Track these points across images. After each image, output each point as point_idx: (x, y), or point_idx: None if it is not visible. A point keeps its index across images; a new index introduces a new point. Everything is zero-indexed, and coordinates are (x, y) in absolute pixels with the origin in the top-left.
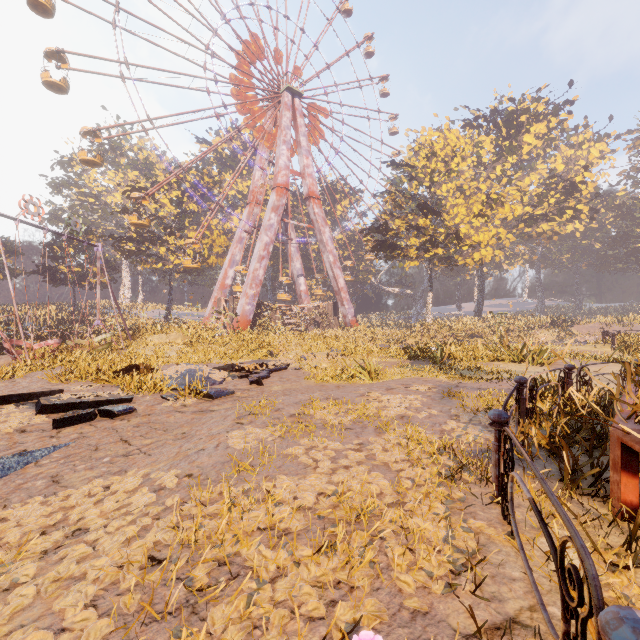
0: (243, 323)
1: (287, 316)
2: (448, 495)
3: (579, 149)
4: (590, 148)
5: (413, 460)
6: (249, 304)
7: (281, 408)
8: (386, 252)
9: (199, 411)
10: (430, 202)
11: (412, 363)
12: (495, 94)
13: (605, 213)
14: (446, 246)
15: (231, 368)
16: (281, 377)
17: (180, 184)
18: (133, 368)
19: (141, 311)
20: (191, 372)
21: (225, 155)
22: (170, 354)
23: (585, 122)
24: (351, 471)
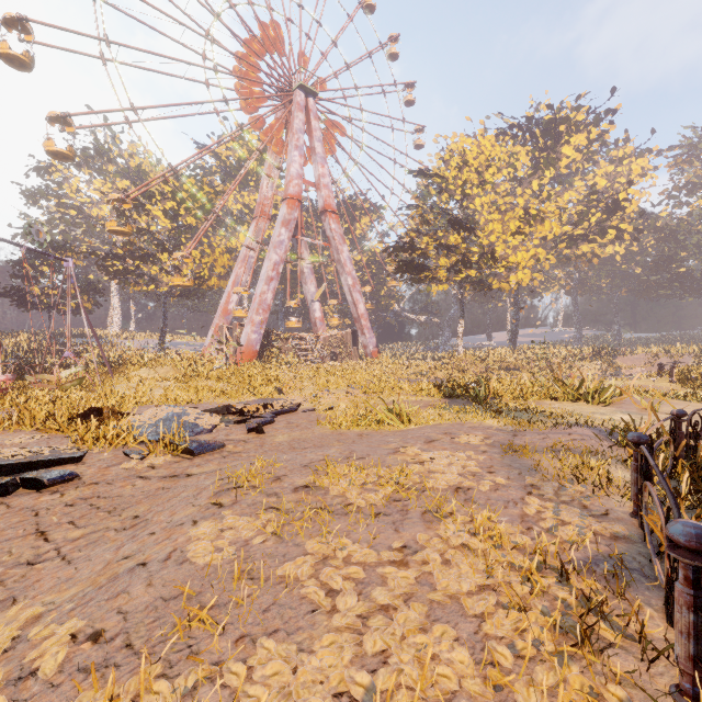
0: (248, 354)
1: (300, 346)
2: (594, 693)
3: (619, 165)
4: (631, 164)
5: (496, 584)
6: (255, 332)
7: (282, 475)
8: (412, 274)
9: (170, 476)
10: (461, 218)
11: (449, 403)
12: (531, 101)
13: (646, 235)
14: (480, 267)
15: (226, 411)
16: (289, 422)
17: (176, 194)
18: (93, 413)
19: (132, 341)
20: (173, 417)
21: (229, 164)
22: (156, 392)
23: (625, 136)
24: (396, 623)
